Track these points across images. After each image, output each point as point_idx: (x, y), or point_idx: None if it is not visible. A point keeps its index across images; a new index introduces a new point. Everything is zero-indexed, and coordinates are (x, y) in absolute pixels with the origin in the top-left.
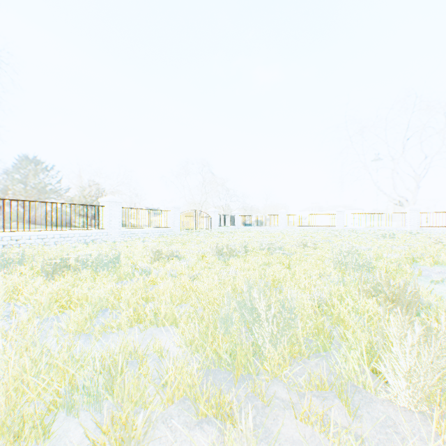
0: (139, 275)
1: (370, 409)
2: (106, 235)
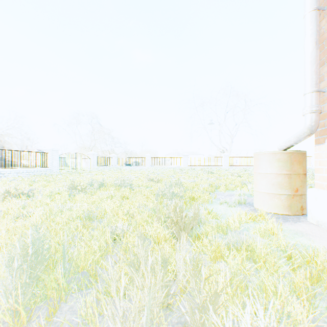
0: None
1: None
2: None
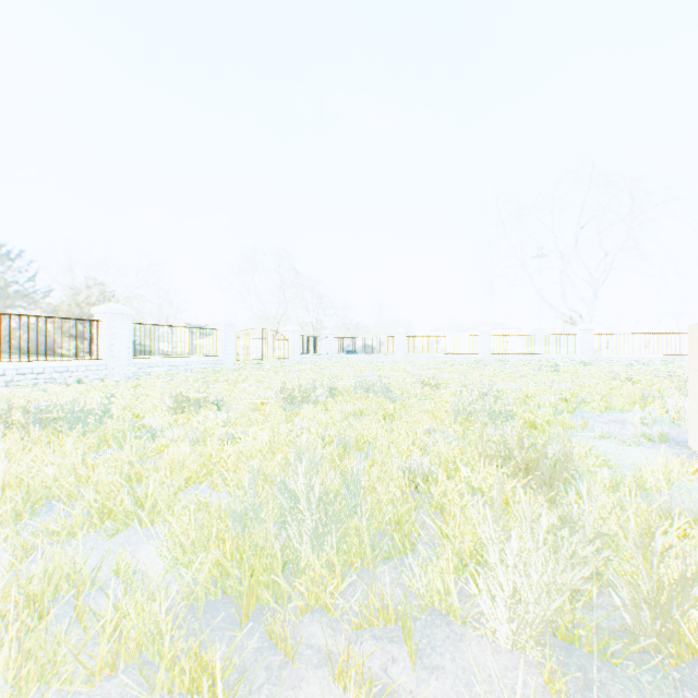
0: (133, 438)
1: (458, 653)
2: (105, 369)
